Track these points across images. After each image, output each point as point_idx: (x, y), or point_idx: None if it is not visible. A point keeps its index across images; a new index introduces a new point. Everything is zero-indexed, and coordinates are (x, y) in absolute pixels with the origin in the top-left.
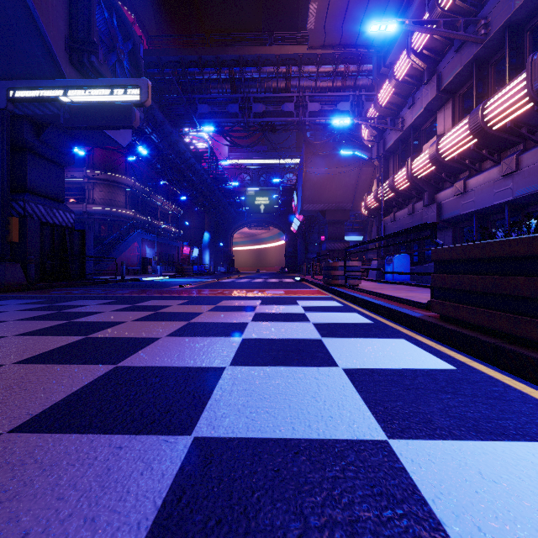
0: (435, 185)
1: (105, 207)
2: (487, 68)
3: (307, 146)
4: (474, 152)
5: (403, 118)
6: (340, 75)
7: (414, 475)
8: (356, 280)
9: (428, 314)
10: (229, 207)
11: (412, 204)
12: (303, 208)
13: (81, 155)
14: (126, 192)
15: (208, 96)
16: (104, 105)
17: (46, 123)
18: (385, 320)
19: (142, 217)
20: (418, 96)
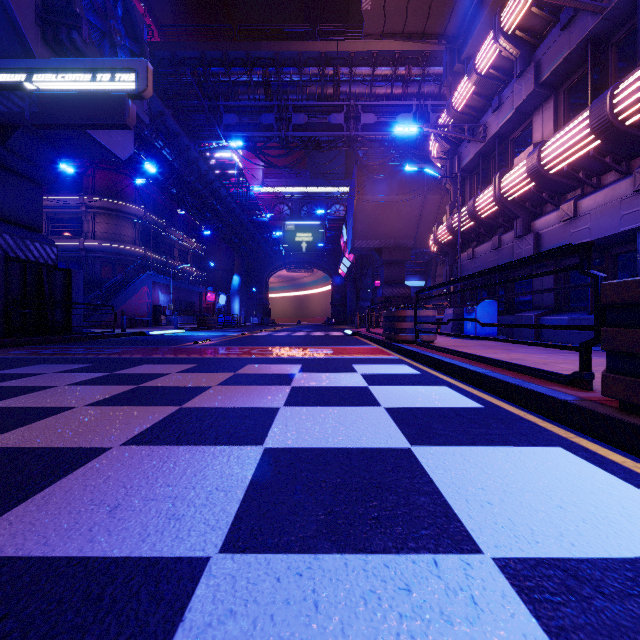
0: (531, 209)
1: (108, 242)
2: (606, 49)
3: (359, 168)
4: (592, 161)
5: (486, 125)
6: (401, 79)
7: None
8: (429, 334)
9: (584, 396)
10: (264, 244)
11: (498, 236)
12: (354, 245)
13: (75, 176)
14: (135, 224)
15: (236, 103)
16: (86, 95)
17: (14, 124)
18: (500, 402)
19: (155, 255)
20: (506, 95)
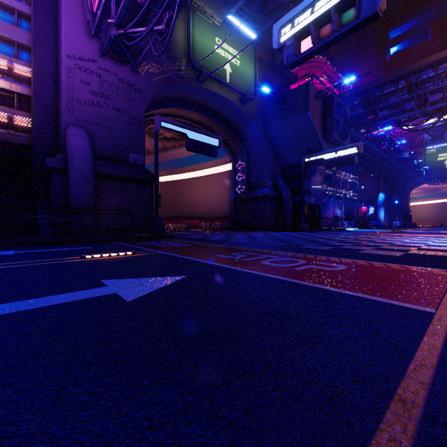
0: None
1: None
2: None
3: None
4: None
5: None
6: None
7: (430, 243)
8: None
9: None
10: (405, 169)
11: None
12: None
13: None
14: (321, 174)
15: (387, 103)
16: (341, 157)
17: (309, 163)
18: None
19: (330, 188)
20: None
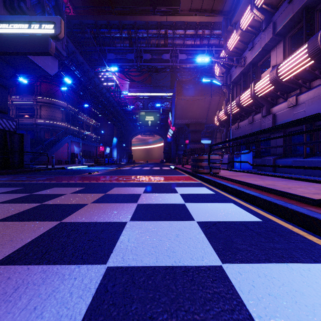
0: (271, 101)
1: (48, 120)
2: (313, 13)
3: (178, 82)
4: (307, 73)
5: (245, 57)
6: (199, 36)
7: None
8: (217, 169)
9: None
10: (129, 122)
11: (252, 116)
12: (175, 122)
13: (29, 85)
14: (62, 111)
15: (114, 48)
16: (27, 36)
17: None
18: (271, 216)
19: (73, 127)
20: (256, 41)
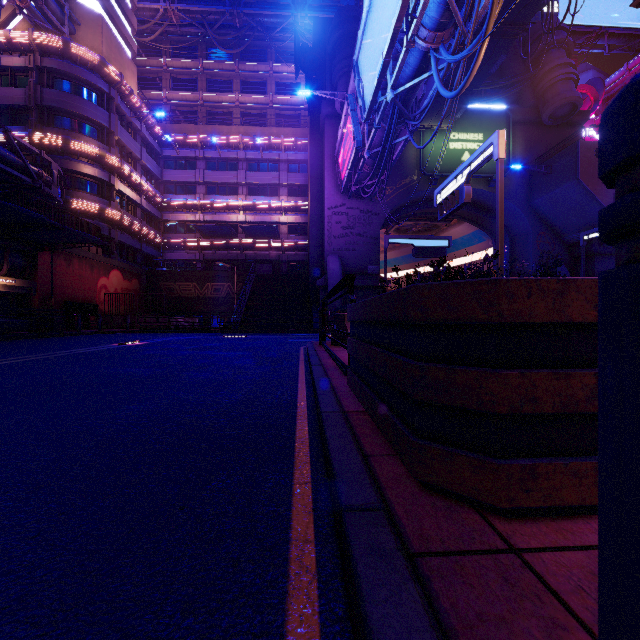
0: None
1: None
2: None
3: None
4: None
5: None
6: None
7: None
8: None
9: None
10: None
11: None
12: None
13: None
14: None
15: None
16: None
17: None
18: None
19: None
20: None
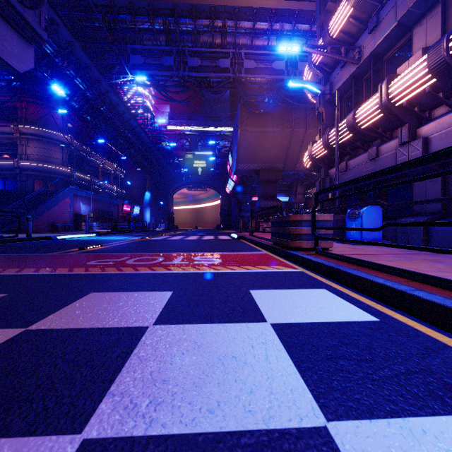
0: (420, 114)
1: (39, 163)
2: None
3: (242, 106)
4: None
5: (360, 47)
6: (276, 33)
7: None
8: (327, 241)
9: None
10: (169, 168)
11: (376, 146)
12: (237, 168)
13: (2, 103)
14: (63, 149)
15: (142, 46)
16: None
17: None
18: None
19: (81, 175)
20: (385, 12)
